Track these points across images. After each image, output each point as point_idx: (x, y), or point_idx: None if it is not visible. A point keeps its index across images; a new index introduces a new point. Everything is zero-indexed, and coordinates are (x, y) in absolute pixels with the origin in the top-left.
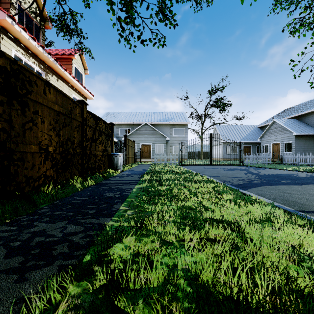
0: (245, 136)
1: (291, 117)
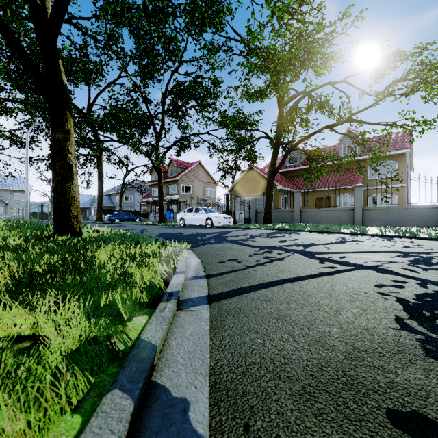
0: (83, 203)
1: (106, 194)
